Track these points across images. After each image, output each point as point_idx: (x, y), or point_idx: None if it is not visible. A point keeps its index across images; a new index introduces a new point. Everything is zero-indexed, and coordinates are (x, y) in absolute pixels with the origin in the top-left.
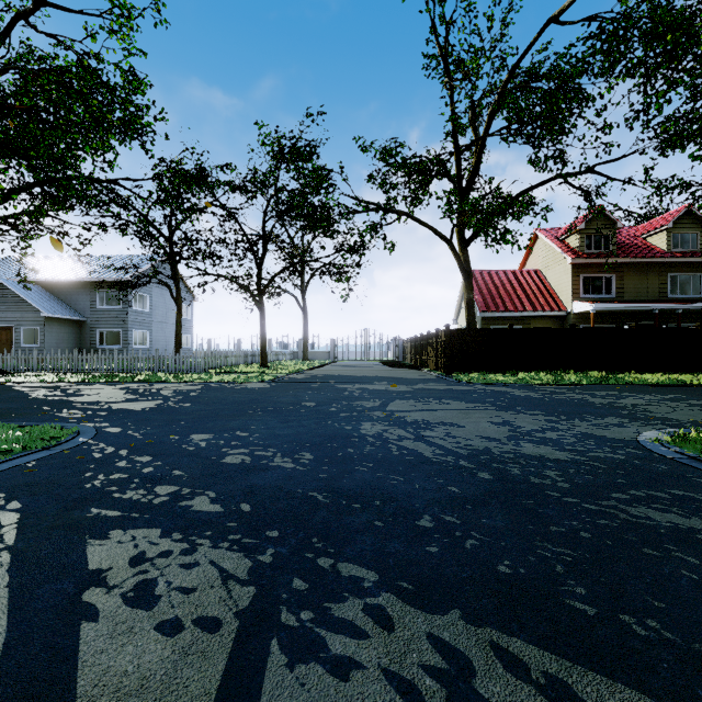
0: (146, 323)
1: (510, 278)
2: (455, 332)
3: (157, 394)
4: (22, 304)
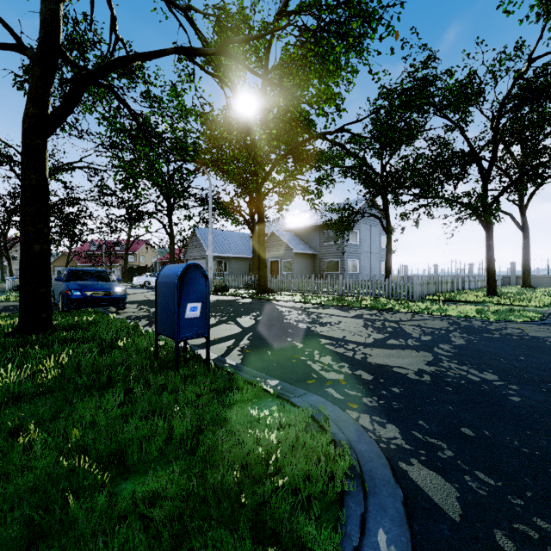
0: (356, 253)
1: None
2: None
3: (404, 333)
4: (283, 245)
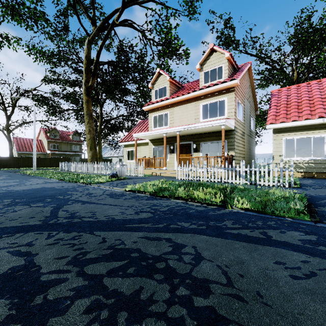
0: None
1: (31, 141)
2: (3, 158)
3: None
4: None
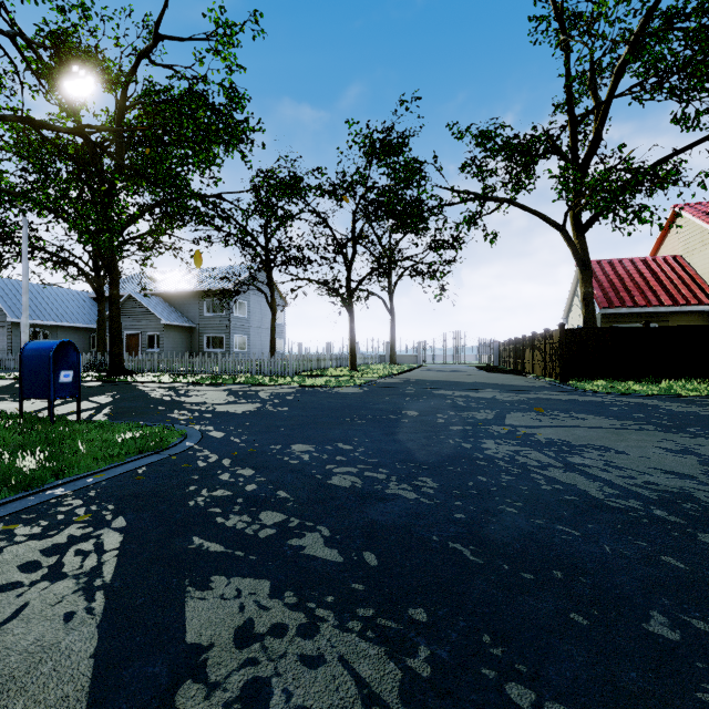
0: (245, 328)
1: (639, 266)
2: (571, 333)
3: (255, 396)
4: (147, 313)
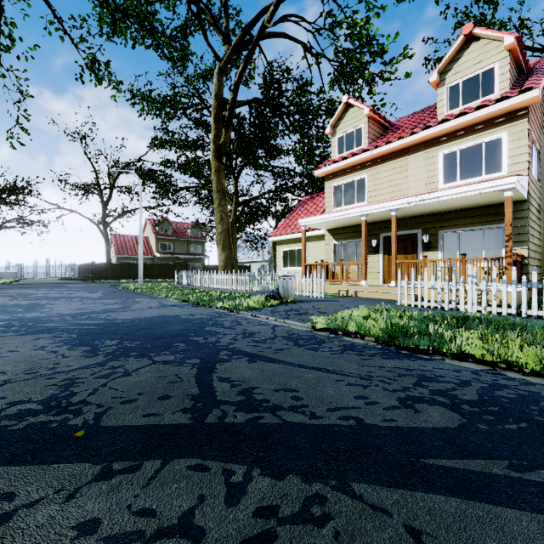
0: None
1: (133, 239)
2: (98, 265)
3: None
4: None
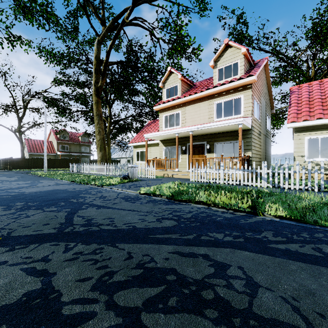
0: None
1: (41, 142)
2: (15, 159)
3: None
4: None
